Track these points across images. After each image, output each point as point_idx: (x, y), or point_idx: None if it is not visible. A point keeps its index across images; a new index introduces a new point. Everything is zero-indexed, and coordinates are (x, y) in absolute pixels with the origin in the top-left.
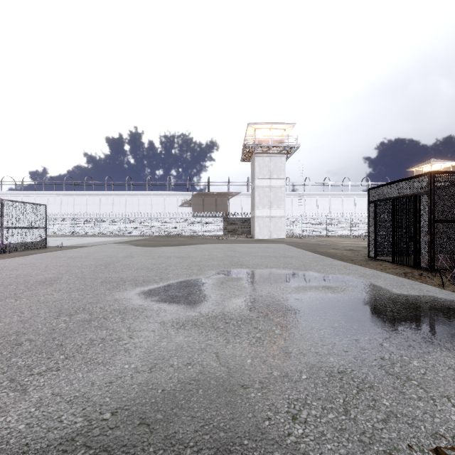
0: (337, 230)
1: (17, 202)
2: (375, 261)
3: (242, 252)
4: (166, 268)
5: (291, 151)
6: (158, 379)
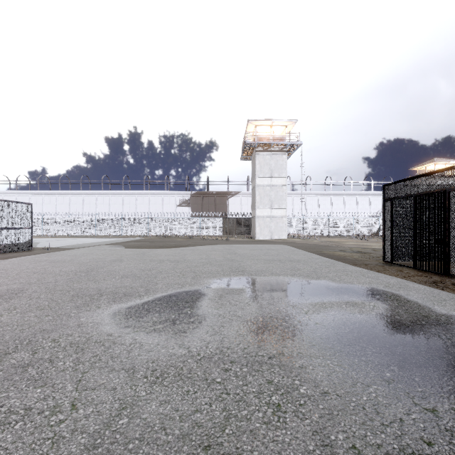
0: (339, 230)
1: None
2: (393, 267)
3: (242, 255)
4: (156, 275)
5: (293, 149)
6: None
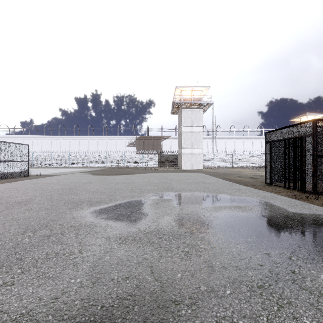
0: (240, 163)
1: (7, 142)
2: (271, 186)
3: (171, 179)
4: (115, 191)
5: (207, 106)
6: (98, 295)
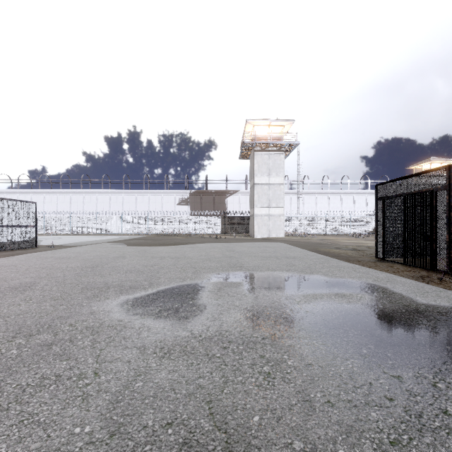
0: (336, 229)
1: (4, 199)
2: (384, 263)
3: (240, 252)
4: (158, 271)
5: (290, 149)
6: None
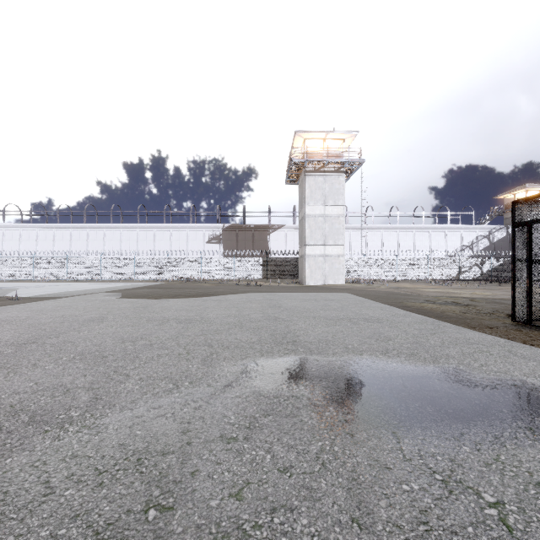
0: (410, 273)
1: None
2: (538, 332)
3: (290, 310)
4: (138, 354)
5: (352, 169)
6: None
